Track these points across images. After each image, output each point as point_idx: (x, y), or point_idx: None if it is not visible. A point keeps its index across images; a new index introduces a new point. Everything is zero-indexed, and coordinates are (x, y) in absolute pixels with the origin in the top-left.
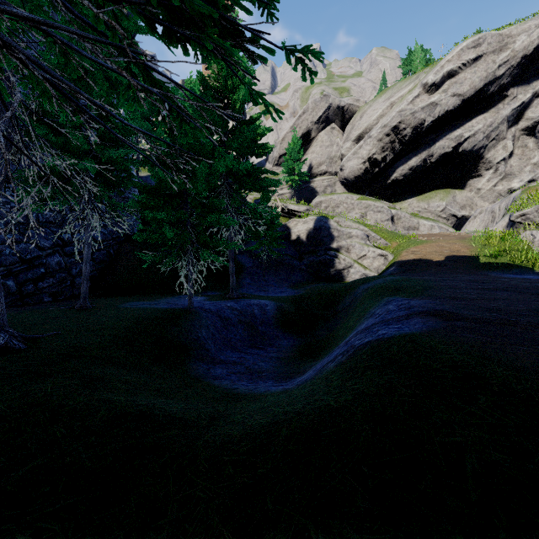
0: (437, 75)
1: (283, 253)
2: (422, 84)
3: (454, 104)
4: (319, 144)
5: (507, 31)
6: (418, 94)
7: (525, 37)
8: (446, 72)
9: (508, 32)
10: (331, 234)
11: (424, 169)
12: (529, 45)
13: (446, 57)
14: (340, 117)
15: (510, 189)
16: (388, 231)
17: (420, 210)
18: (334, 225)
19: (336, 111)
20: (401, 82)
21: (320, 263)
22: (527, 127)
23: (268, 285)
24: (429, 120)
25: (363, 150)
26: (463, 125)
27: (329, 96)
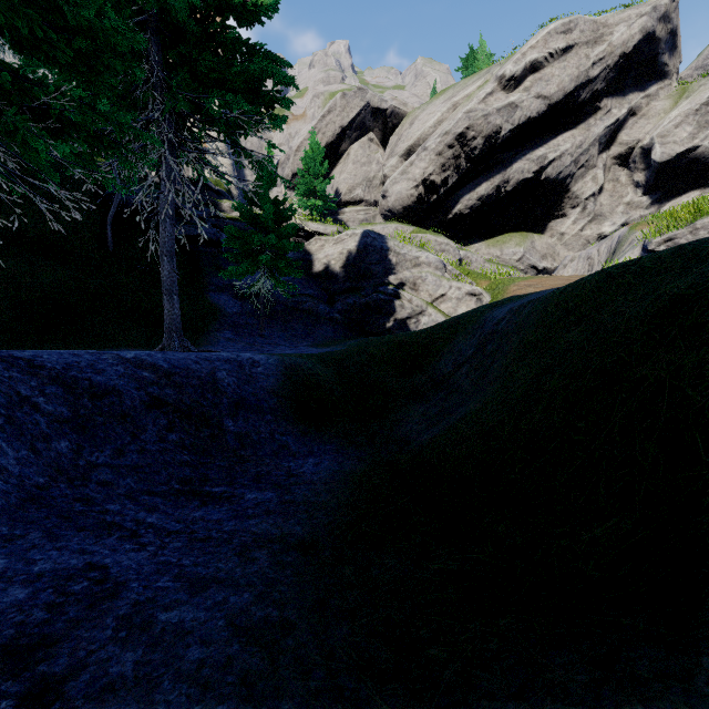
0: (518, 65)
1: (299, 292)
2: (497, 77)
3: (538, 110)
4: (352, 160)
5: (602, 19)
6: (491, 91)
7: (625, 28)
8: (529, 63)
9: (603, 20)
10: (385, 259)
11: (496, 201)
12: (629, 39)
13: (529, 42)
14: (381, 125)
15: (601, 234)
16: (469, 266)
17: (491, 259)
18: (390, 244)
19: (376, 115)
20: (465, 79)
21: (367, 307)
22: (620, 154)
23: (269, 342)
24: (507, 127)
25: (415, 168)
26: (547, 142)
27: (366, 90)
